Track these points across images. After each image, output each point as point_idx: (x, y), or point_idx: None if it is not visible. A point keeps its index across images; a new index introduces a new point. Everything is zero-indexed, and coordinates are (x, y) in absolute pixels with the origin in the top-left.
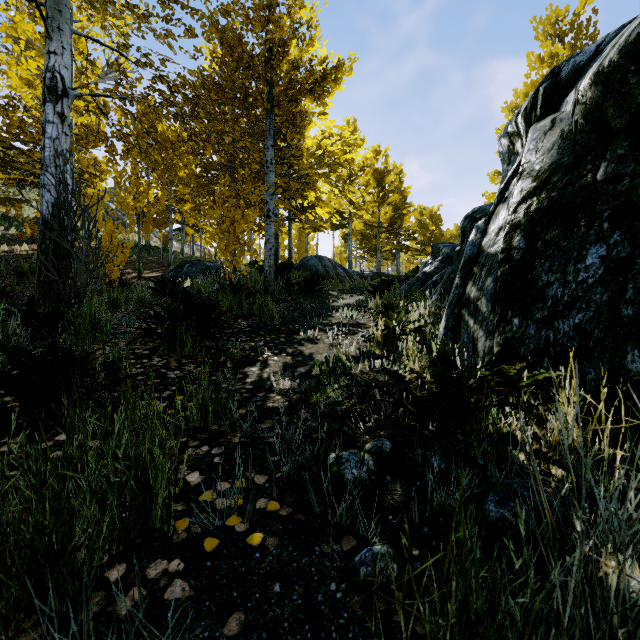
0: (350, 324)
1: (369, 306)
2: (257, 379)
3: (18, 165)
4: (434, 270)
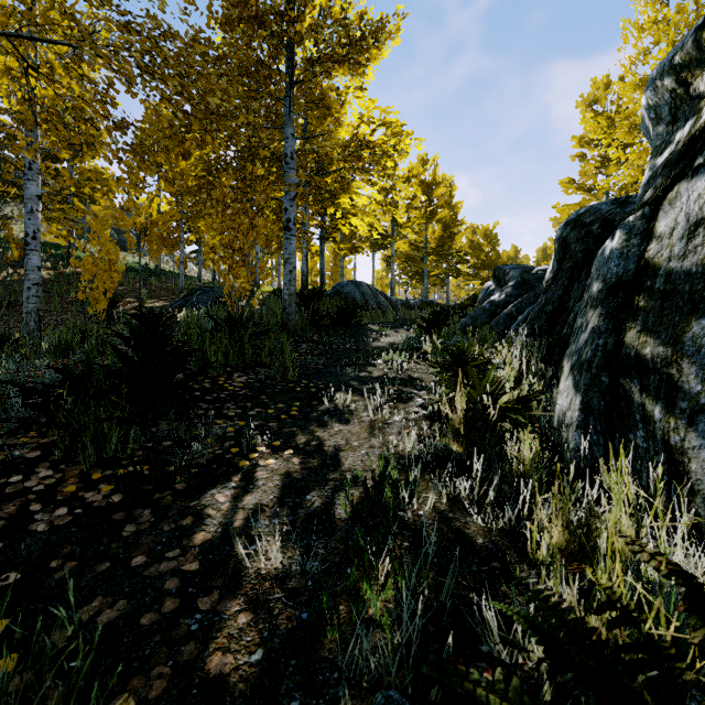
0: (399, 379)
1: (423, 349)
2: (217, 534)
3: None
4: (506, 299)
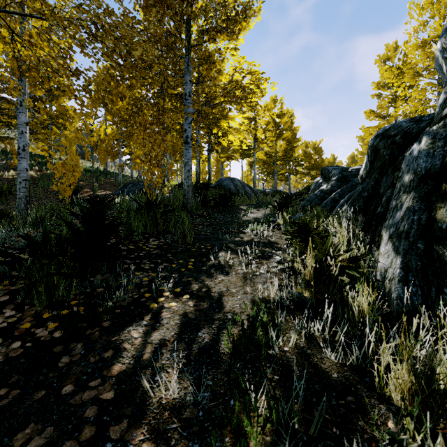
0: (262, 243)
1: (277, 222)
2: (130, 366)
3: (4, 111)
4: (331, 188)
